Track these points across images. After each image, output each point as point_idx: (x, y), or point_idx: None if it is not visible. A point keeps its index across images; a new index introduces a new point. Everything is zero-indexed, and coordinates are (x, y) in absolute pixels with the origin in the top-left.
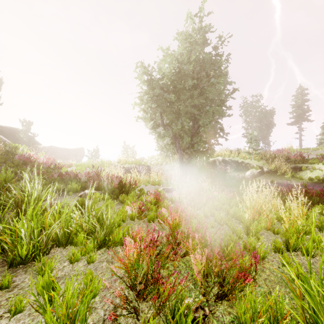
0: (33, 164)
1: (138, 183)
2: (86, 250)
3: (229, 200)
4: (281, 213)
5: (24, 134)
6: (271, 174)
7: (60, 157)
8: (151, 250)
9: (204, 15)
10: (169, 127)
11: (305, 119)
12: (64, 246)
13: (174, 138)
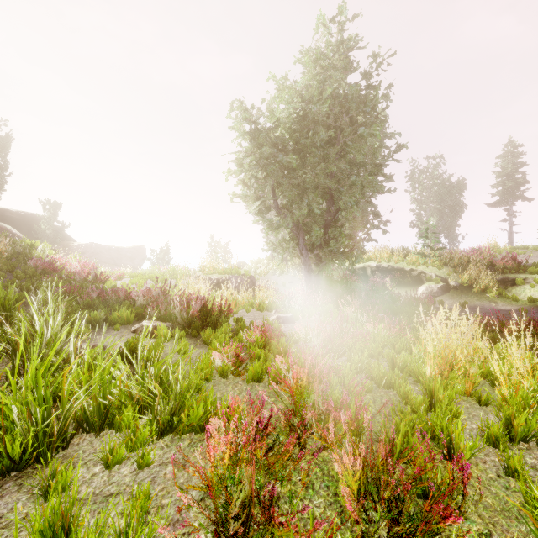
0: (58, 274)
1: (234, 308)
2: (136, 441)
3: (393, 339)
4: (487, 364)
5: (47, 224)
6: (461, 292)
7: (106, 261)
8: (256, 442)
9: (346, 19)
10: (288, 211)
11: (518, 197)
12: (96, 432)
13: (295, 231)
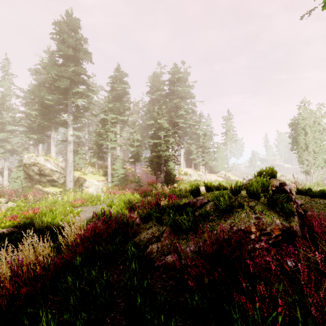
0: None
1: None
2: None
3: None
4: None
5: None
6: None
7: None
8: None
9: None
10: None
11: None
12: None
13: None
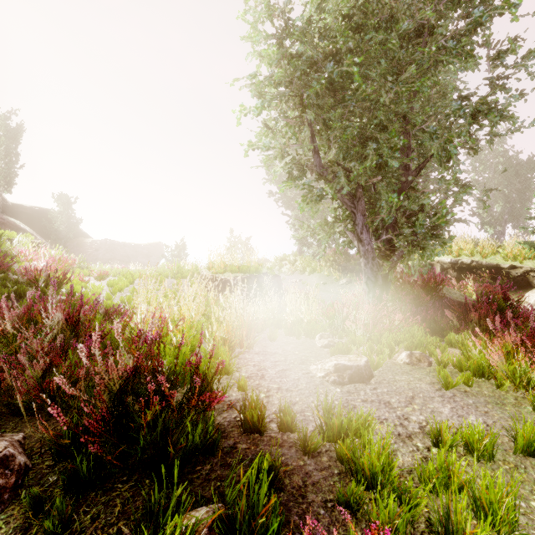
0: (1, 272)
1: (244, 343)
2: None
3: None
4: None
5: (59, 219)
6: None
7: (120, 258)
8: None
9: None
10: (339, 166)
11: None
12: None
13: (350, 202)
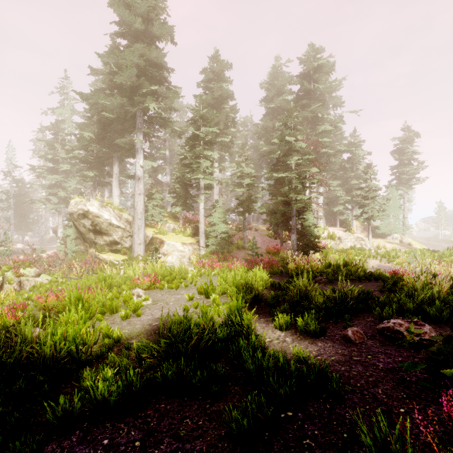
0: None
1: None
2: None
3: None
4: None
5: None
6: None
7: None
8: None
9: None
10: None
11: None
12: None
13: None
